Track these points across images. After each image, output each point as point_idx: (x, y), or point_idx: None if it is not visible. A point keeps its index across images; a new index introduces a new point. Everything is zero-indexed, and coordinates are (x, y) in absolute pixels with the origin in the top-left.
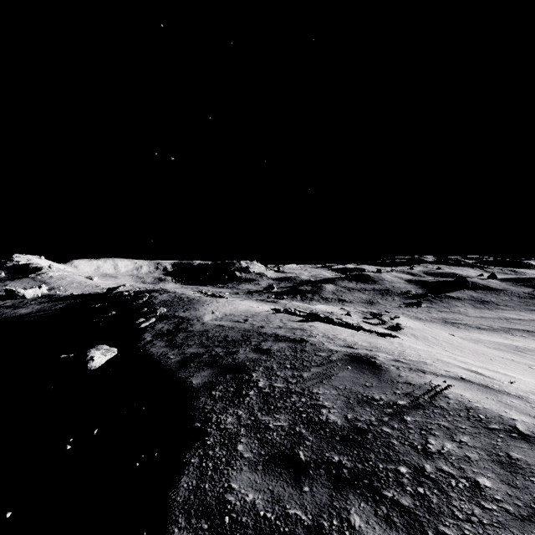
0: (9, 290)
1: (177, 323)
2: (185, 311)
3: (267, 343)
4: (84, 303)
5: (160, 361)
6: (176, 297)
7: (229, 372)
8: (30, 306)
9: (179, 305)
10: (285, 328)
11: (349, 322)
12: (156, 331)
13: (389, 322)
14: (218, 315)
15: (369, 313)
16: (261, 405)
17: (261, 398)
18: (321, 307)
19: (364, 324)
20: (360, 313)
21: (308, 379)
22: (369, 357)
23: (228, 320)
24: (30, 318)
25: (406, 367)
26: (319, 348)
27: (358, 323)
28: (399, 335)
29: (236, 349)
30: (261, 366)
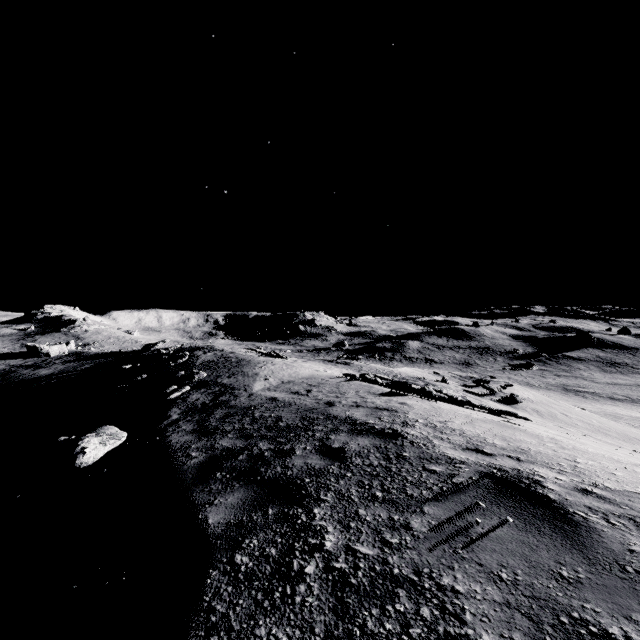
0: (31, 346)
1: (218, 393)
2: (230, 376)
3: (338, 437)
4: (114, 362)
5: (175, 461)
6: (223, 356)
7: (273, 500)
8: (53, 366)
9: (224, 368)
10: (365, 406)
11: (452, 394)
12: (188, 405)
13: (499, 391)
14: (272, 382)
15: (469, 379)
16: (329, 620)
17: (329, 591)
18: (406, 370)
19: (468, 395)
20: (457, 378)
21: (424, 539)
22: (527, 480)
23: (285, 390)
24: (49, 380)
25: (621, 515)
26: (428, 453)
27: (463, 397)
28: (517, 411)
29: (290, 444)
30: (329, 490)
